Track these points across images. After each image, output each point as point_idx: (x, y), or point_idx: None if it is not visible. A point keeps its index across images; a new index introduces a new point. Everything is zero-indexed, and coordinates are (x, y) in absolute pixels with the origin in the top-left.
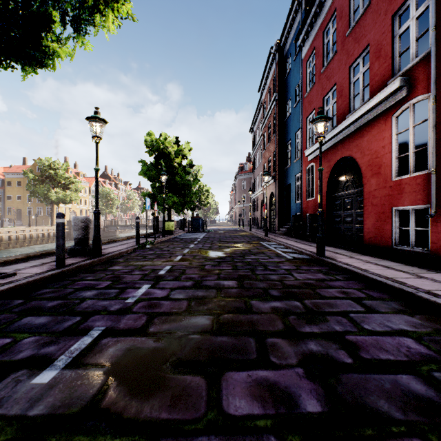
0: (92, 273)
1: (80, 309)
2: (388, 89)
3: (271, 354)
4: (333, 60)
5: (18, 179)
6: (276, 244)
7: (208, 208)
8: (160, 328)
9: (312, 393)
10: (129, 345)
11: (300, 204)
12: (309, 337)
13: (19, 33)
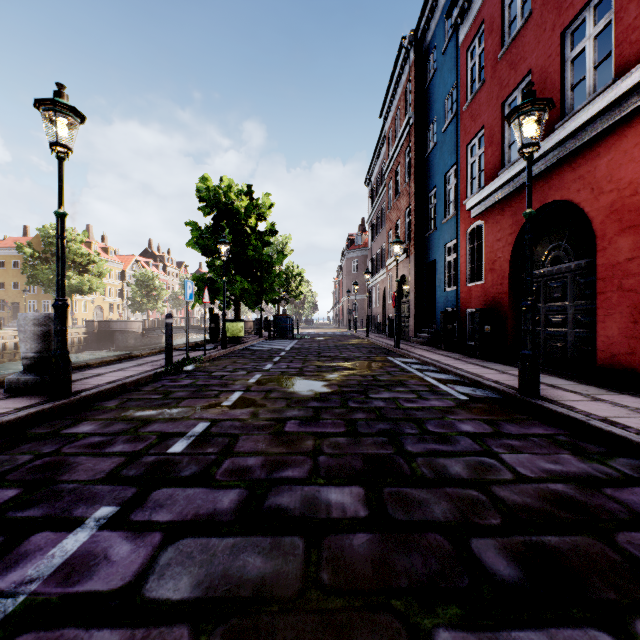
0: (8, 449)
1: None
2: None
3: None
4: (524, 29)
5: (15, 258)
6: (419, 362)
7: (301, 301)
8: None
9: None
10: None
11: (453, 294)
12: None
13: None
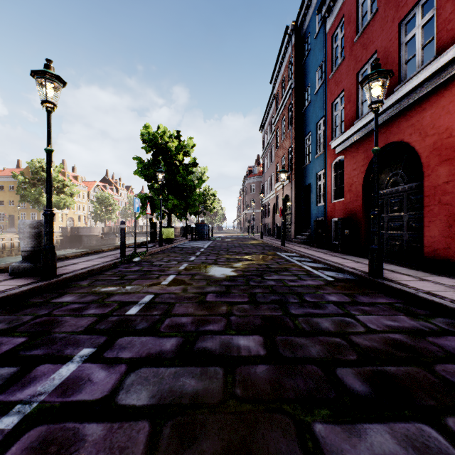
0: (15, 312)
1: None
2: None
3: None
4: (372, 21)
5: (11, 183)
6: (298, 255)
7: (214, 214)
8: None
9: None
10: None
11: (322, 208)
12: None
13: None
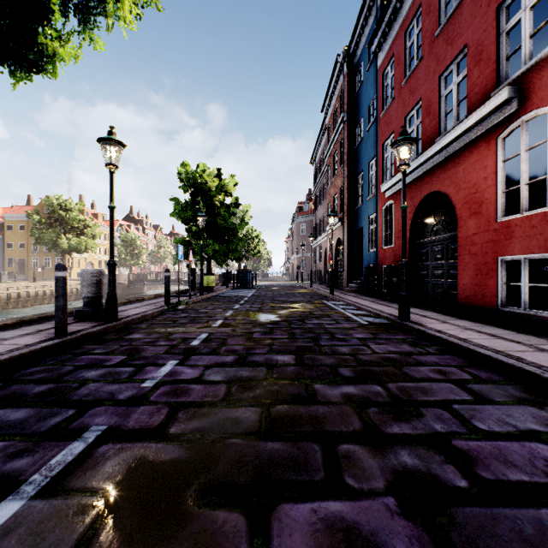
0: (103, 343)
1: (76, 397)
2: (492, 103)
3: (346, 472)
4: (417, 68)
5: (21, 222)
6: (345, 304)
7: (258, 258)
8: (185, 427)
9: (413, 545)
10: (138, 456)
11: (374, 254)
12: (399, 442)
13: (6, 25)
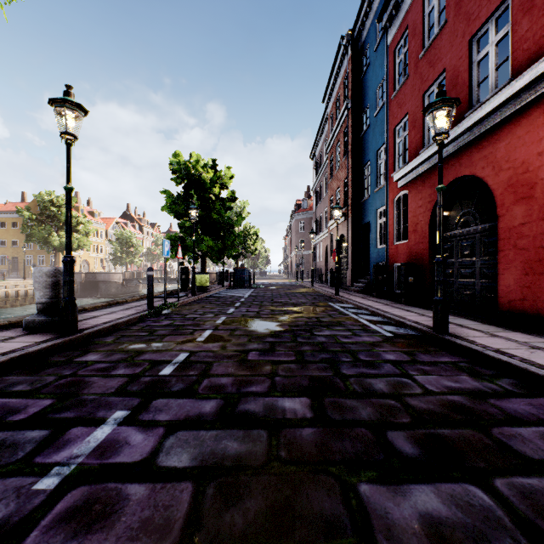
0: (36, 372)
1: None
2: None
3: None
4: (440, 35)
5: (15, 219)
6: (354, 307)
7: (256, 256)
8: None
9: None
10: None
11: (383, 250)
12: None
13: None
